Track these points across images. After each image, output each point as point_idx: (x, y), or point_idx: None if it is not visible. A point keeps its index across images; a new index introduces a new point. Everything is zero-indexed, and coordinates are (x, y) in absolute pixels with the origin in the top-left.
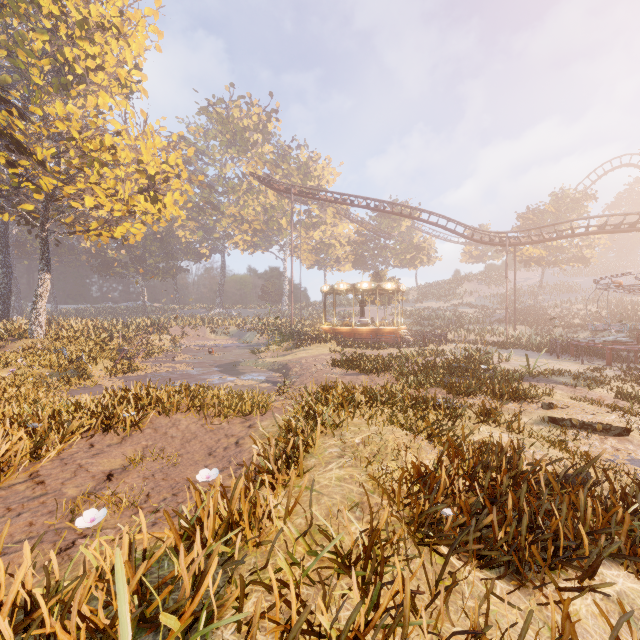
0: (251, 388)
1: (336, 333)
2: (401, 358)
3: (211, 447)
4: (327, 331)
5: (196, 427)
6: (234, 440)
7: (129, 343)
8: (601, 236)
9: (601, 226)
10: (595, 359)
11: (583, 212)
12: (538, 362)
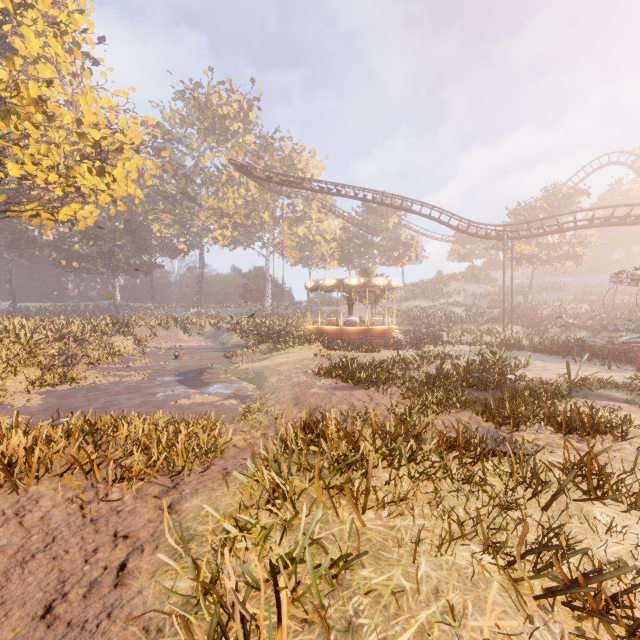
0: (210, 407)
1: (322, 333)
2: (401, 364)
3: (65, 578)
4: (312, 331)
5: (65, 513)
6: (121, 554)
7: (82, 346)
8: (592, 233)
9: (606, 218)
10: (612, 362)
11: (575, 208)
12: (557, 367)
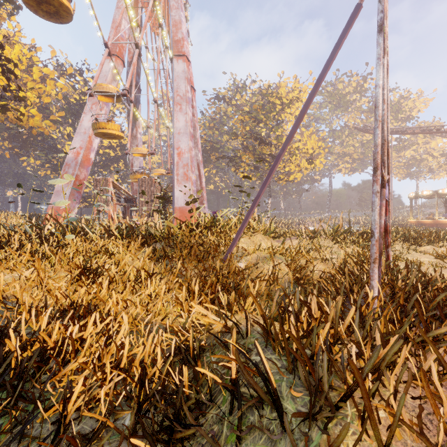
0: None
1: (420, 224)
2: None
3: None
4: (413, 223)
5: None
6: None
7: None
8: None
9: None
10: None
11: None
12: None
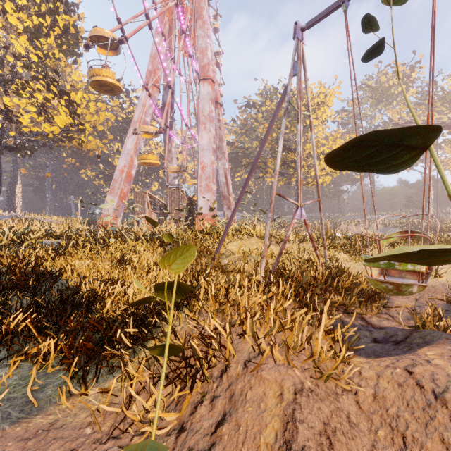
0: None
1: None
2: None
3: None
4: None
5: None
6: None
7: None
8: None
9: None
10: None
11: None
12: None
